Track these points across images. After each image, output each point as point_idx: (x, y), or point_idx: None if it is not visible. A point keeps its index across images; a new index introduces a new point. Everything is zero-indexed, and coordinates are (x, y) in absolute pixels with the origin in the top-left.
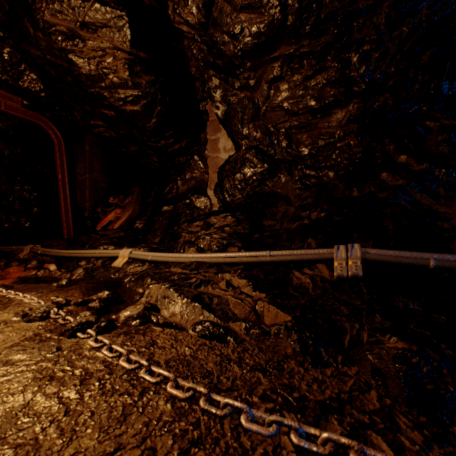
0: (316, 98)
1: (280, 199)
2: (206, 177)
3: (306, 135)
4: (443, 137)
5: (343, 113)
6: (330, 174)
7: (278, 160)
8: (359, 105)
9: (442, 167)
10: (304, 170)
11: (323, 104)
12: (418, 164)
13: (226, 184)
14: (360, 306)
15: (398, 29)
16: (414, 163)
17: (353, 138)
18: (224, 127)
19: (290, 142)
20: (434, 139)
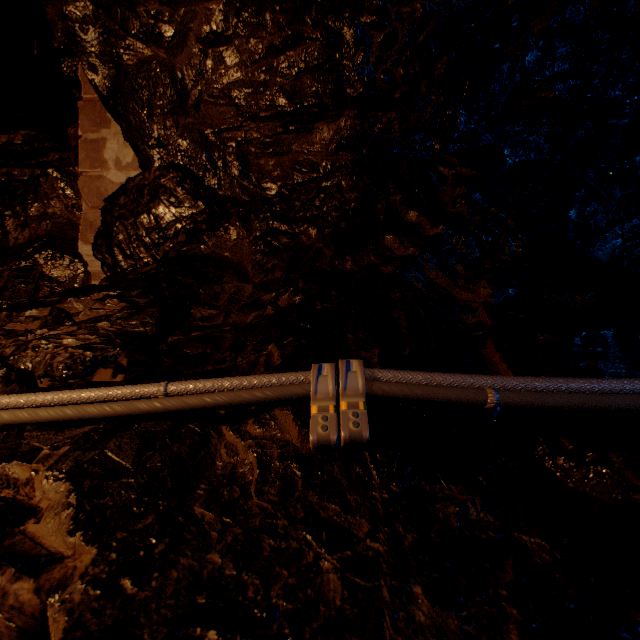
0: (289, 94)
1: (228, 270)
2: (80, 218)
3: (273, 160)
4: (461, 190)
5: (332, 132)
6: (311, 231)
7: (225, 199)
8: (355, 123)
9: (461, 234)
10: (271, 221)
11: (300, 106)
12: (433, 227)
13: (118, 234)
14: (370, 544)
15: (410, 3)
16: (427, 224)
17: (345, 176)
18: (113, 115)
19: (246, 168)
20: (450, 193)
